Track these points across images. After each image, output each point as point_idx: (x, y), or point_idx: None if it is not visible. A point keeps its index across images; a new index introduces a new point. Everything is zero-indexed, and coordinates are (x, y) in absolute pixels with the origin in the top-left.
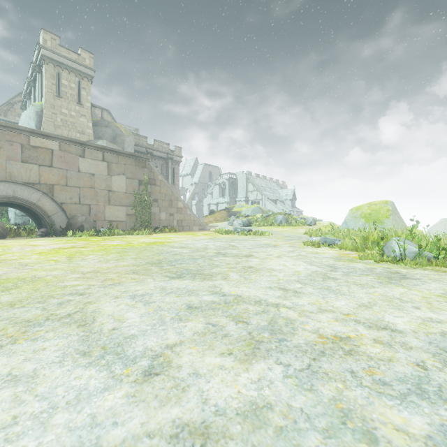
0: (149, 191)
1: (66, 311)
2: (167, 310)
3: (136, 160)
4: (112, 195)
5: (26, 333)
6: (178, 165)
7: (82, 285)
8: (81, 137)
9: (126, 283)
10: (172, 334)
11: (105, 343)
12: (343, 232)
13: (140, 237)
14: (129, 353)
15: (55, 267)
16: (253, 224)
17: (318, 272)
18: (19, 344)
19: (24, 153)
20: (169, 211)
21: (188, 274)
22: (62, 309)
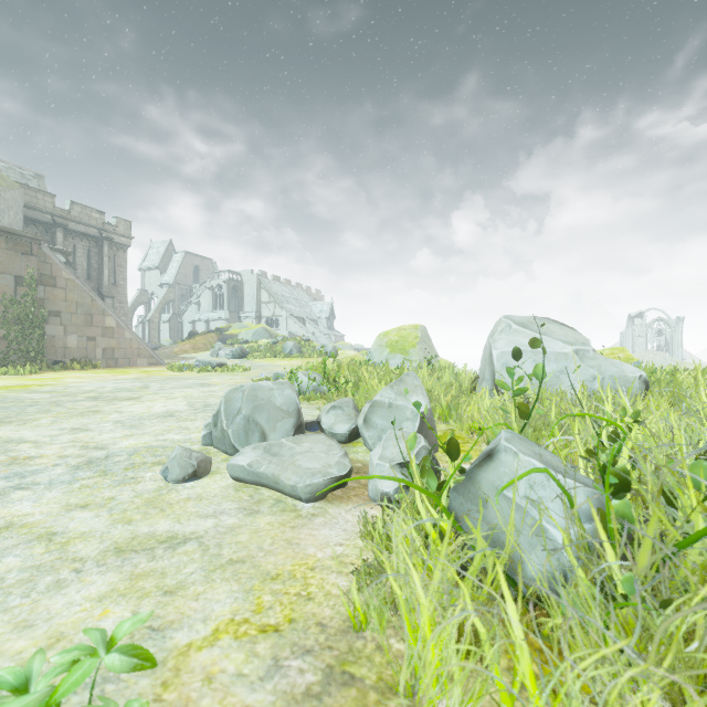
0: (40, 296)
1: None
2: None
3: (9, 239)
4: None
5: None
6: (124, 251)
7: None
8: None
9: None
10: None
11: None
12: None
13: (1, 378)
14: None
15: None
16: (250, 355)
17: (174, 411)
18: None
19: None
20: (86, 332)
21: None
22: None
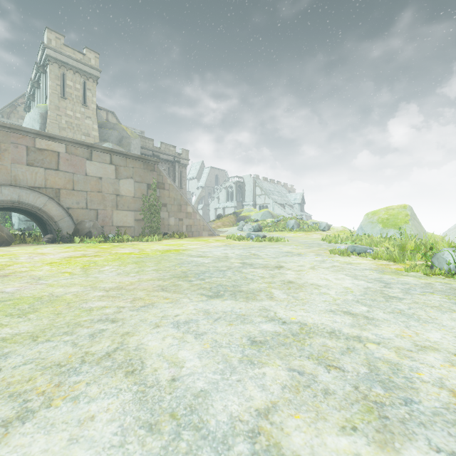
0: (157, 195)
1: (102, 347)
2: (227, 346)
3: (145, 163)
4: (120, 199)
5: (61, 387)
6: (185, 168)
7: (110, 307)
8: (86, 139)
9: (160, 304)
10: (254, 389)
11: (172, 407)
12: (365, 238)
13: (150, 243)
14: (213, 427)
15: (72, 281)
16: (264, 229)
17: (372, 288)
18: (56, 408)
19: (29, 156)
20: (178, 216)
21: (225, 291)
22: (97, 344)
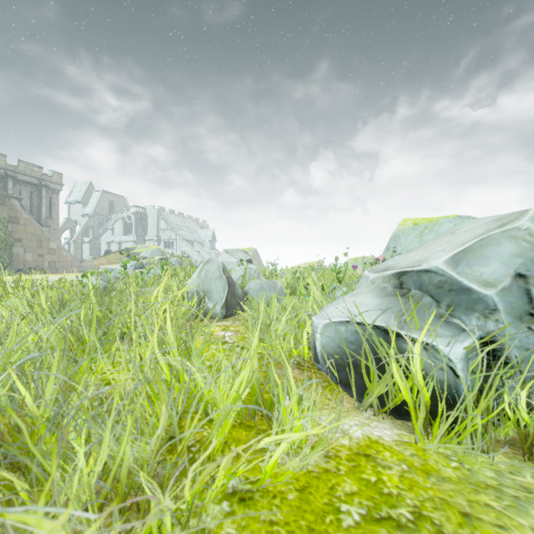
0: (9, 229)
1: None
2: None
3: None
4: None
5: None
6: (57, 194)
7: None
8: None
9: None
10: None
11: None
12: None
13: None
14: None
15: None
16: (147, 266)
17: None
18: None
19: None
20: (38, 252)
21: None
22: None
